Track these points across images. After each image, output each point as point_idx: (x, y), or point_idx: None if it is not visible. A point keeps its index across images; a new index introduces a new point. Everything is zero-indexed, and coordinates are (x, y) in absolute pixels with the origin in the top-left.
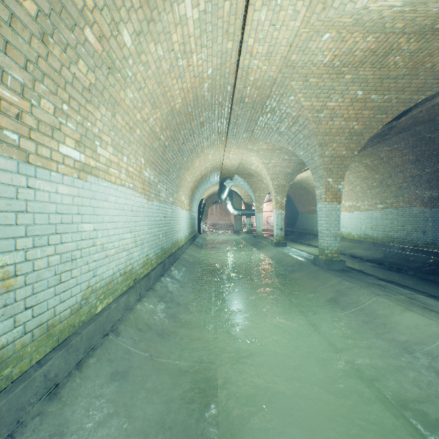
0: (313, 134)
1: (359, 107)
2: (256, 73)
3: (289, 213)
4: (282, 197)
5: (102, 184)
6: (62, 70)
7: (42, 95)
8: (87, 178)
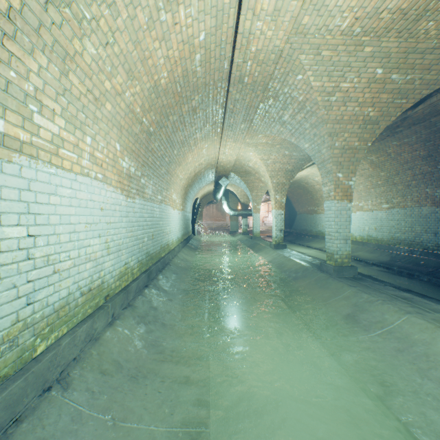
0: (322, 122)
1: (376, 89)
2: (258, 41)
3: (286, 214)
4: (282, 196)
5: (45, 169)
6: None
7: None
8: (11, 158)
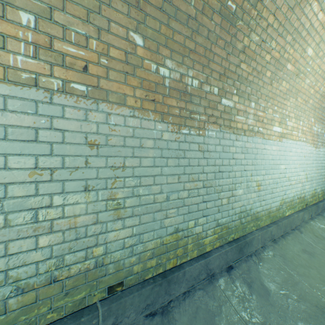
0: None
1: None
2: None
3: None
4: None
5: (288, 142)
6: (275, 92)
7: (268, 107)
8: (282, 140)
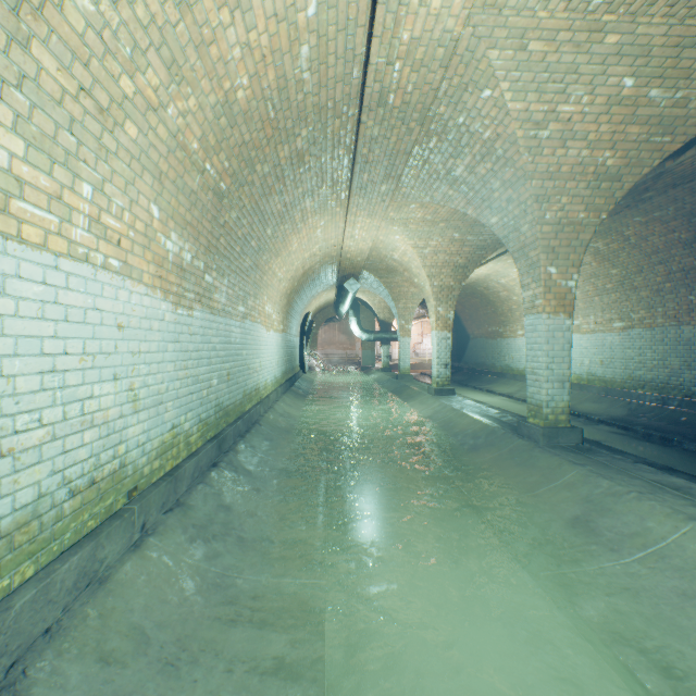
0: (523, 177)
1: (621, 117)
2: (416, 21)
3: (452, 338)
4: (448, 308)
5: None
6: None
7: None
8: None
